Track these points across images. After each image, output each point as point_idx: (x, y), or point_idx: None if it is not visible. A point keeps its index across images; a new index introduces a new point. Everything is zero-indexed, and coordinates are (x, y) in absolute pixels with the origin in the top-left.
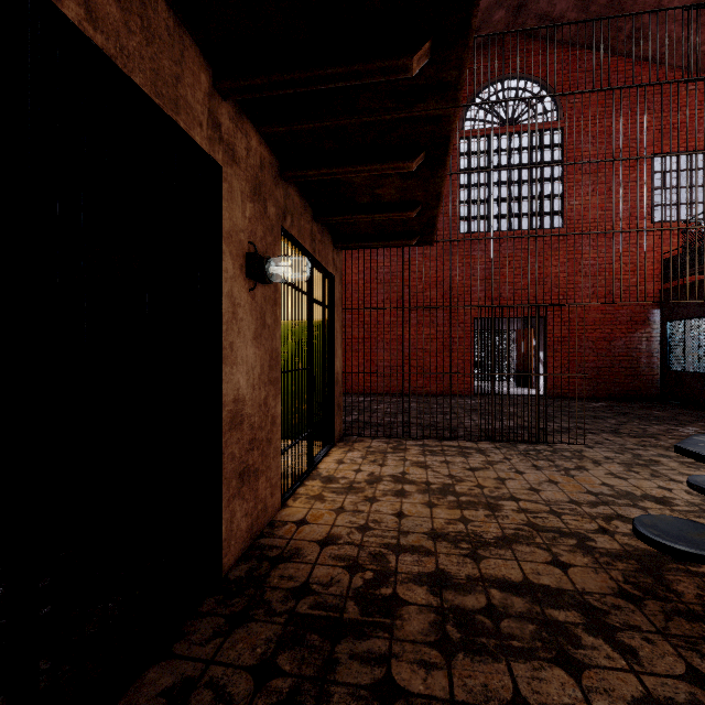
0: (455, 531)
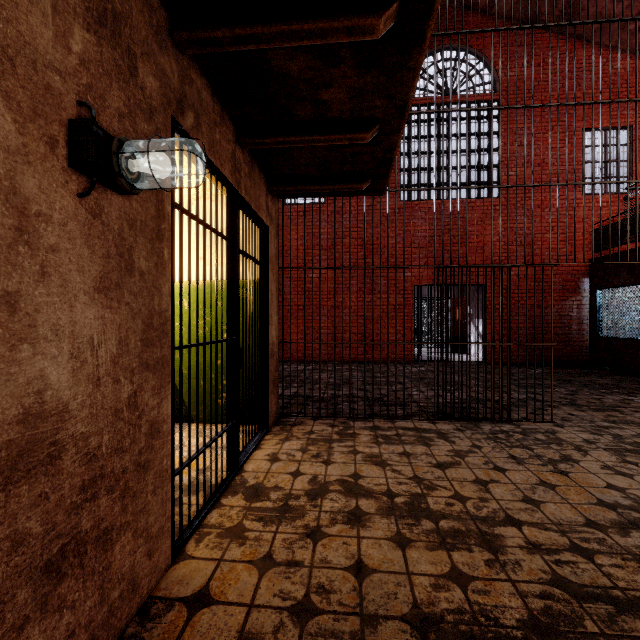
0: (452, 609)
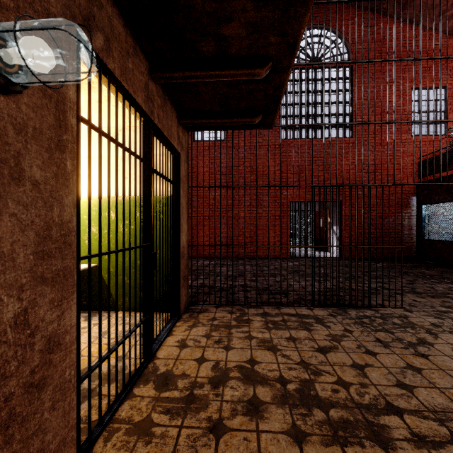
0: None
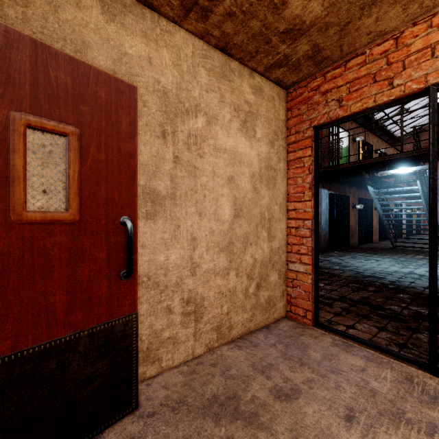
0: None
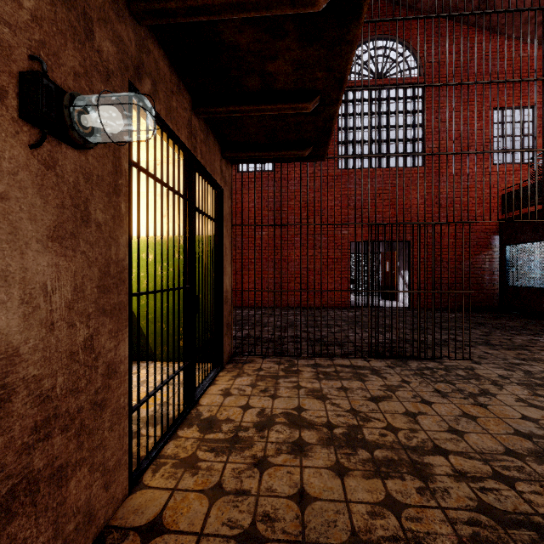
0: (387, 536)
